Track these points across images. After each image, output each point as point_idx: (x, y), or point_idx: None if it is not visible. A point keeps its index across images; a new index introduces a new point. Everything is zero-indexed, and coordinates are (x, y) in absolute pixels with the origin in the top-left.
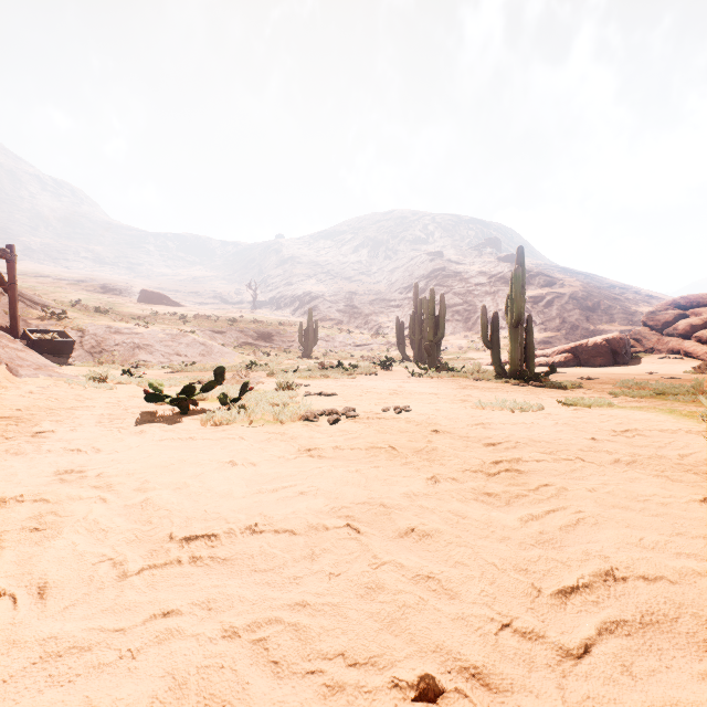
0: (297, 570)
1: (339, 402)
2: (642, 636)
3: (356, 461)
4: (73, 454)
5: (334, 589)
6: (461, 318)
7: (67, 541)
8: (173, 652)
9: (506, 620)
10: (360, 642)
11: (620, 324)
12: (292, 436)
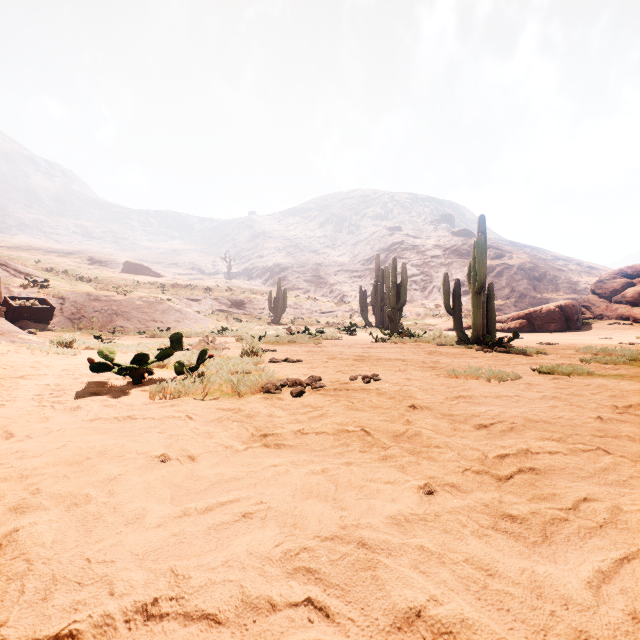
0: None
1: (304, 370)
2: None
3: (322, 452)
4: None
5: None
6: (418, 287)
7: None
8: None
9: None
10: None
11: (564, 292)
12: (248, 414)
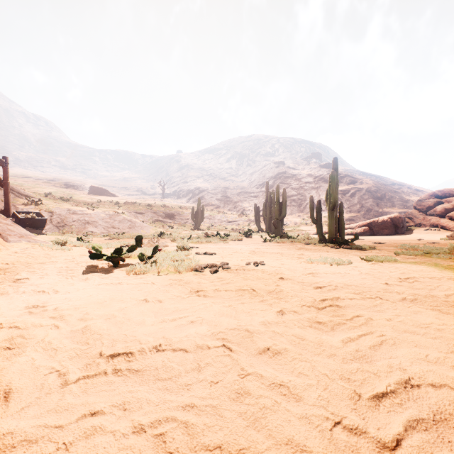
0: (188, 379)
1: (218, 259)
2: (436, 431)
3: (229, 299)
4: (39, 294)
5: (213, 394)
6: (296, 204)
7: (28, 358)
8: (96, 445)
9: (337, 418)
10: (233, 437)
11: (398, 208)
12: (186, 282)
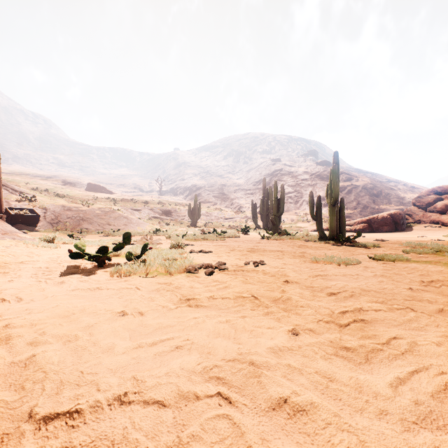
0: None
1: (214, 258)
2: None
3: (226, 310)
4: None
5: None
6: (292, 201)
7: None
8: None
9: None
10: None
11: (395, 205)
12: (176, 286)
